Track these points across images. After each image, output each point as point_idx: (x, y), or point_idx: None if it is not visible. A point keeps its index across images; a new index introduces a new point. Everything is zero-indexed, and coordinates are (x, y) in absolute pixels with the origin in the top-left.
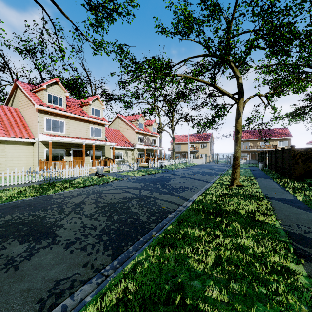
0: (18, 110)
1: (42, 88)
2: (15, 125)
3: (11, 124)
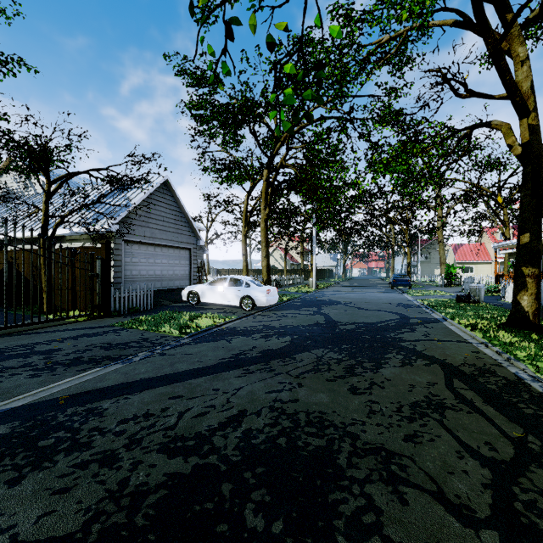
0: (483, 244)
1: (496, 232)
2: (482, 254)
3: (480, 254)
